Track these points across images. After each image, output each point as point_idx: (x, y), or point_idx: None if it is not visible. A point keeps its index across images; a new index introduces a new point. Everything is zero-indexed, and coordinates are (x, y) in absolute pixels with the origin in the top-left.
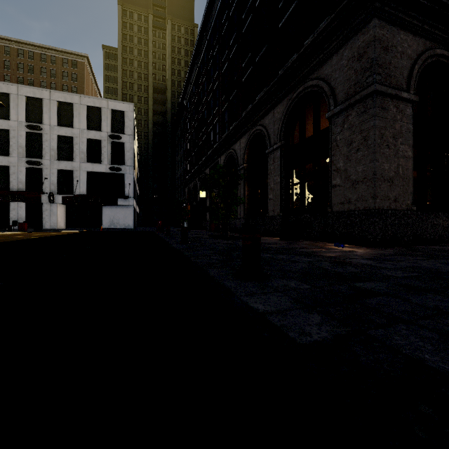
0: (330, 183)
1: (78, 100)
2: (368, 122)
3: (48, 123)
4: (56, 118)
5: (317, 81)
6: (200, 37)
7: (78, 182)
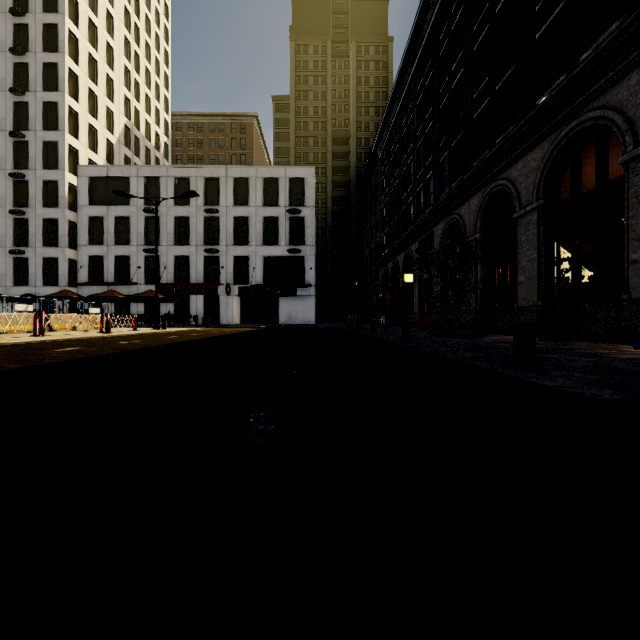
0: (627, 258)
1: (254, 173)
2: None
3: (225, 205)
4: (232, 198)
5: (603, 111)
6: (405, 63)
7: (254, 270)
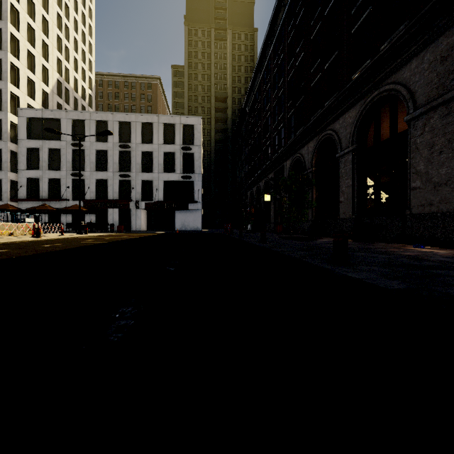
0: (409, 185)
1: (157, 119)
2: (453, 124)
3: (135, 142)
4: (140, 137)
5: (394, 85)
6: (265, 46)
7: (157, 190)
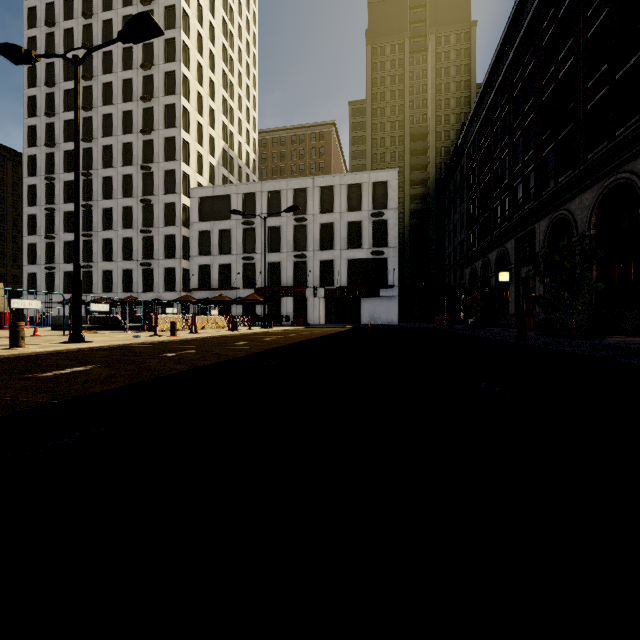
0: None
1: (339, 181)
2: None
3: (312, 213)
4: (318, 206)
5: None
6: (499, 55)
7: (339, 273)
